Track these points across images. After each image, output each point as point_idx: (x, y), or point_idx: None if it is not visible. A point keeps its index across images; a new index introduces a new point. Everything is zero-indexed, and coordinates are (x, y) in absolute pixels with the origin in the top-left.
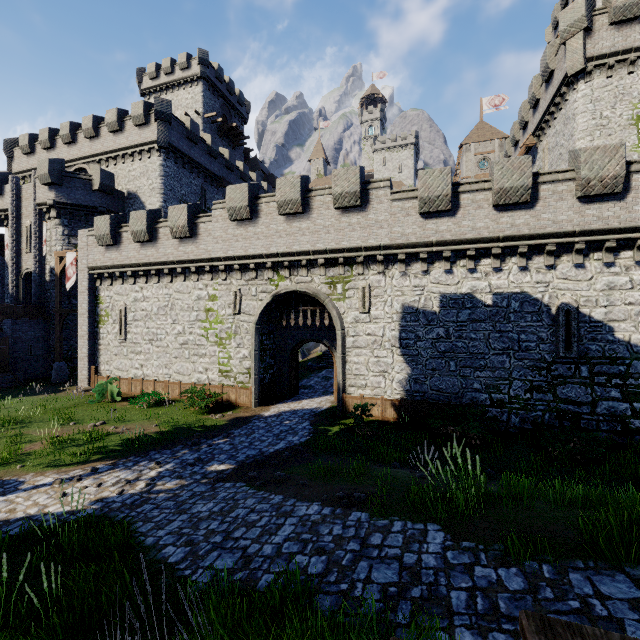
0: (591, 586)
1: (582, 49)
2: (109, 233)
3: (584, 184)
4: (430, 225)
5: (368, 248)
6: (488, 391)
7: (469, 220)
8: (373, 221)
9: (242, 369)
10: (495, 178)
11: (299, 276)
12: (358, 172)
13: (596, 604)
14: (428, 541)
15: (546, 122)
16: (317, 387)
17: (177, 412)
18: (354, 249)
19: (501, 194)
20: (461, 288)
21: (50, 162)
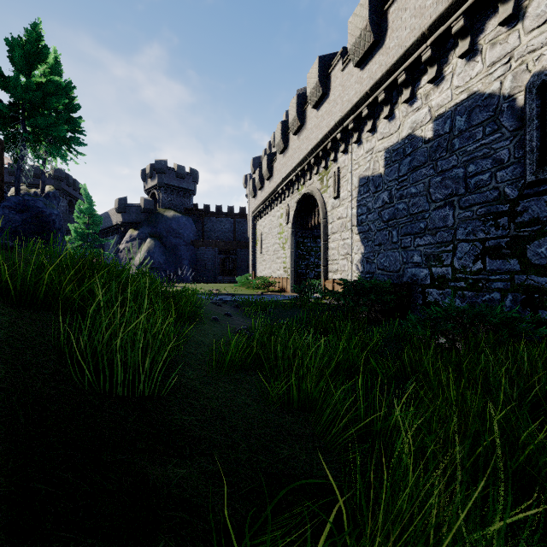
0: None
1: None
2: (252, 189)
3: None
4: (366, 73)
5: (331, 131)
6: (428, 264)
7: (396, 37)
8: (333, 102)
9: (289, 265)
10: None
11: (308, 181)
12: (317, 63)
13: None
14: None
15: None
16: None
17: (252, 291)
18: (324, 138)
19: None
20: (402, 132)
21: (253, 160)
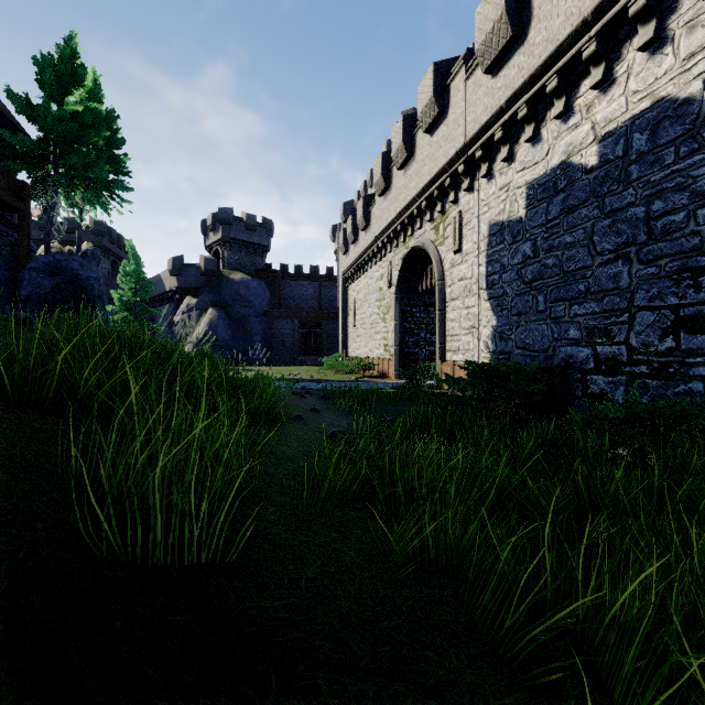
0: None
1: None
2: (342, 243)
3: None
4: (500, 81)
5: (450, 163)
6: (591, 341)
7: (543, 28)
8: (452, 123)
9: (392, 342)
10: None
11: (418, 230)
12: (431, 72)
13: None
14: None
15: None
16: None
17: (343, 376)
18: (441, 172)
19: None
20: (552, 159)
21: (344, 205)
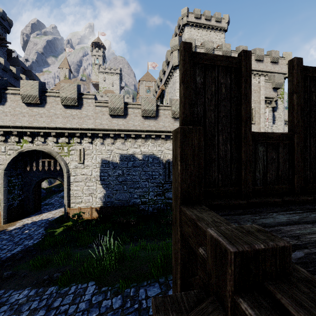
0: (145, 293)
1: (177, 57)
2: None
3: (173, 113)
4: (114, 121)
5: (82, 129)
6: (140, 198)
7: (132, 121)
8: (85, 115)
9: None
10: (142, 104)
11: (39, 141)
12: (76, 87)
13: (144, 302)
14: (86, 293)
15: (168, 81)
16: (56, 203)
17: None
18: (74, 129)
19: (144, 112)
20: (129, 152)
21: None
